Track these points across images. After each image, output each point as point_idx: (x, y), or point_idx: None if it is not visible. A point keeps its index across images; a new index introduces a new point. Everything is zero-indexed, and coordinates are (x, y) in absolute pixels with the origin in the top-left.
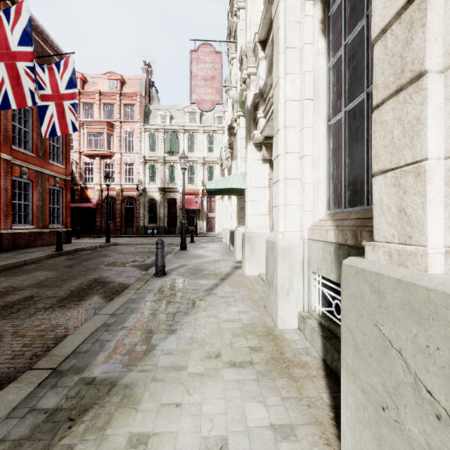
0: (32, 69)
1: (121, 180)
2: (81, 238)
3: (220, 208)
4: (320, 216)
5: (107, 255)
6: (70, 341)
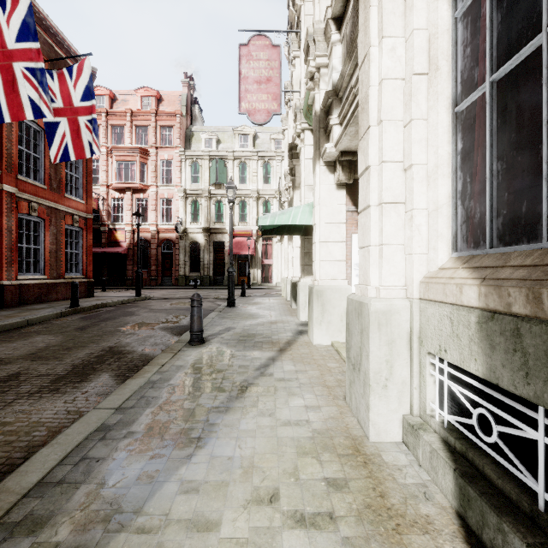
0: (34, 72)
1: (157, 219)
2: (109, 290)
3: (278, 253)
4: (440, 262)
5: (134, 313)
6: (40, 460)
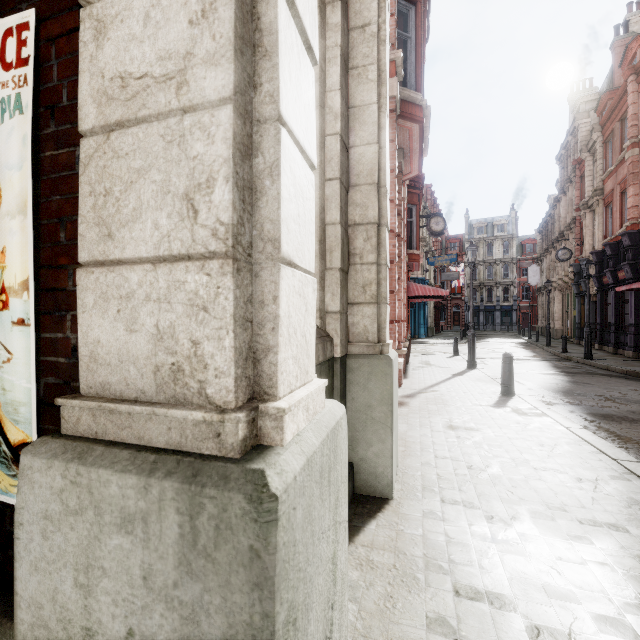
0: None
1: None
2: None
3: None
4: None
5: None
6: None
